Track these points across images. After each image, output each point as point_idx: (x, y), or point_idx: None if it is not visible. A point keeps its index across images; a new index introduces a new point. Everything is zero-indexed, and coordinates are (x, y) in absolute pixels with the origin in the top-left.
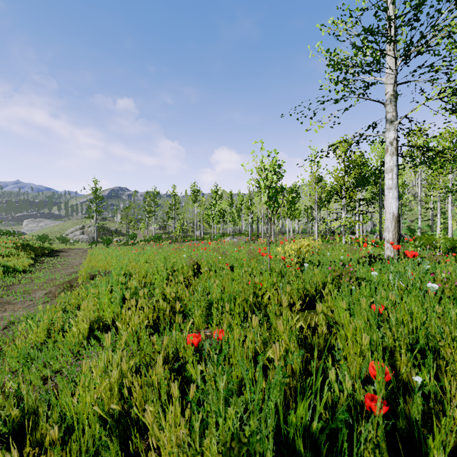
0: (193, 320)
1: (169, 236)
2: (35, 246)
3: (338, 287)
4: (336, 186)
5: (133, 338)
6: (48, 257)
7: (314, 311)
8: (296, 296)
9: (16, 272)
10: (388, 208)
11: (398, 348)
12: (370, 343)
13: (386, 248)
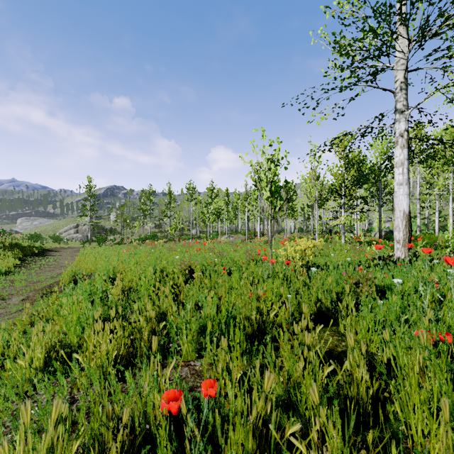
0: (179, 348)
1: (165, 235)
2: (24, 246)
3: (355, 297)
4: (337, 183)
5: (99, 374)
6: (37, 257)
7: (330, 330)
8: (308, 311)
9: None
10: (399, 206)
11: None
12: None
13: (396, 248)
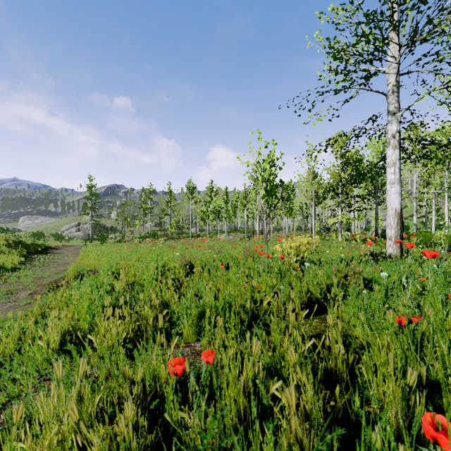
0: (180, 331)
1: (165, 233)
2: (28, 243)
3: (344, 289)
4: (333, 182)
5: (110, 353)
6: (40, 254)
7: (319, 318)
8: (299, 301)
9: (4, 270)
10: (391, 204)
11: (450, 385)
12: (404, 372)
13: (388, 245)
